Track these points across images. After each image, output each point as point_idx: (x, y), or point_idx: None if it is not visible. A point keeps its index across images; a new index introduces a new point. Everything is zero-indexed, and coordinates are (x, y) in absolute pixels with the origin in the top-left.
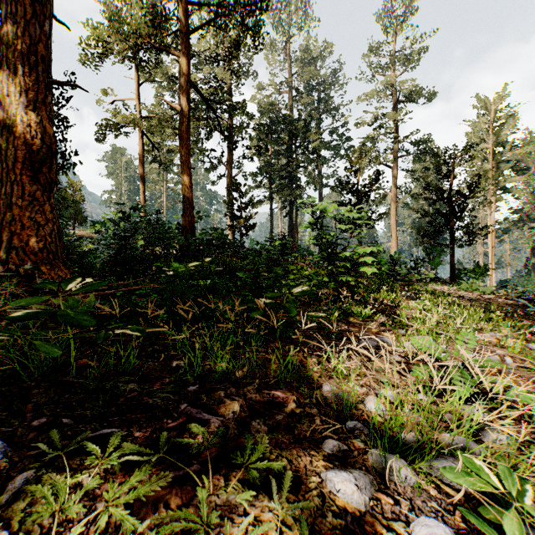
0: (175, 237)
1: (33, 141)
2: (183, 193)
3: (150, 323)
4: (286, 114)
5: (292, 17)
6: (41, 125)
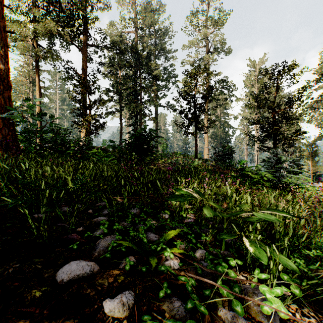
0: None
1: None
2: None
3: None
4: (133, 44)
5: None
6: None
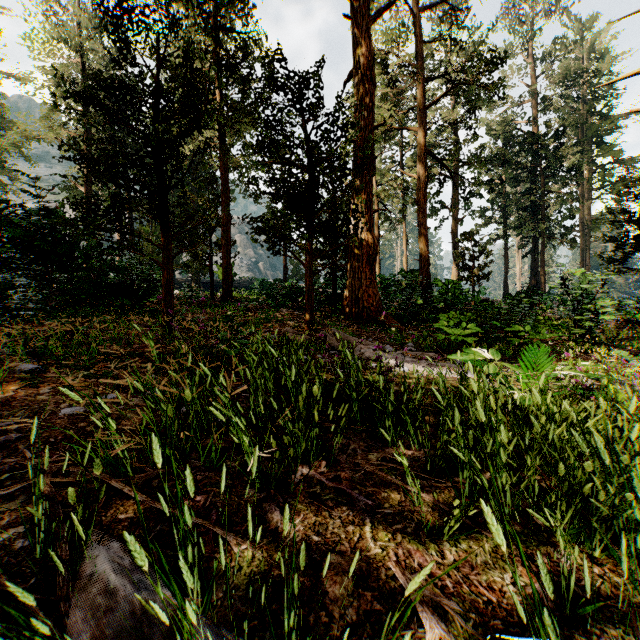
0: (434, 296)
1: (369, 249)
2: (420, 252)
3: (458, 344)
4: (527, 133)
5: (537, 4)
6: (372, 239)
